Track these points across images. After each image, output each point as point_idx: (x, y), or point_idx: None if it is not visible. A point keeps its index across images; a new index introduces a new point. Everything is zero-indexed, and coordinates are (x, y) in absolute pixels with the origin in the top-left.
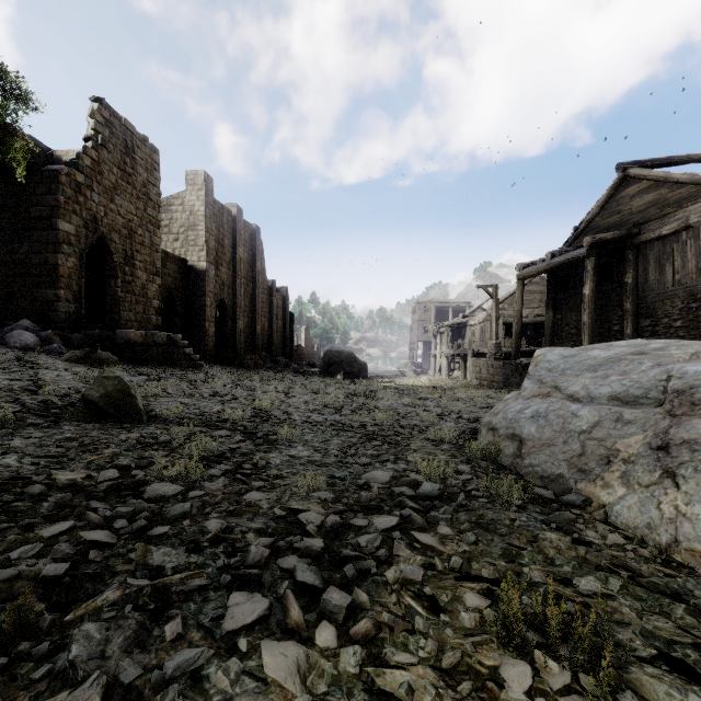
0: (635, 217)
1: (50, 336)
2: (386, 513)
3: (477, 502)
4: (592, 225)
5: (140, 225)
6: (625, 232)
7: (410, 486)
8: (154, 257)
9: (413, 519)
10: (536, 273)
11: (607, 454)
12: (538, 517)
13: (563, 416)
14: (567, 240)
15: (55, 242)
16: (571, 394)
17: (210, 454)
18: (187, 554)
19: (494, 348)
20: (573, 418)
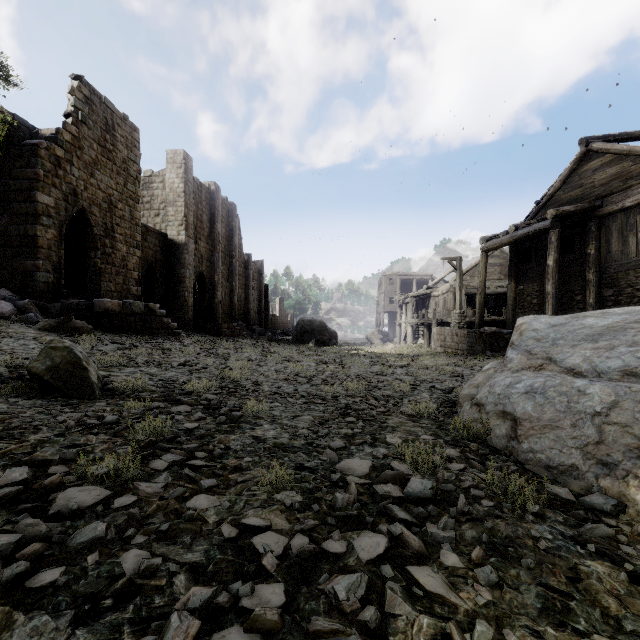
0: (598, 190)
1: (27, 305)
2: (368, 526)
3: (480, 505)
4: (553, 198)
5: (120, 199)
6: (588, 205)
7: (394, 481)
8: (135, 231)
9: (406, 540)
10: (499, 245)
11: (637, 444)
12: (565, 532)
13: (567, 394)
14: (529, 214)
15: (34, 214)
16: (570, 368)
17: (161, 437)
18: (72, 629)
19: (458, 318)
20: (580, 397)
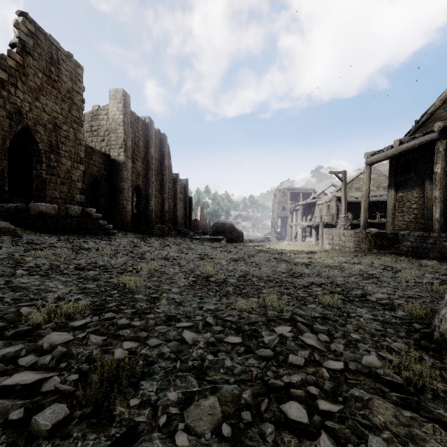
0: None
1: None
2: None
3: None
4: (433, 117)
5: (65, 122)
6: None
7: None
8: (79, 149)
9: None
10: (384, 158)
11: None
12: None
13: None
14: (408, 132)
15: None
16: None
17: None
18: None
19: (343, 220)
20: None
